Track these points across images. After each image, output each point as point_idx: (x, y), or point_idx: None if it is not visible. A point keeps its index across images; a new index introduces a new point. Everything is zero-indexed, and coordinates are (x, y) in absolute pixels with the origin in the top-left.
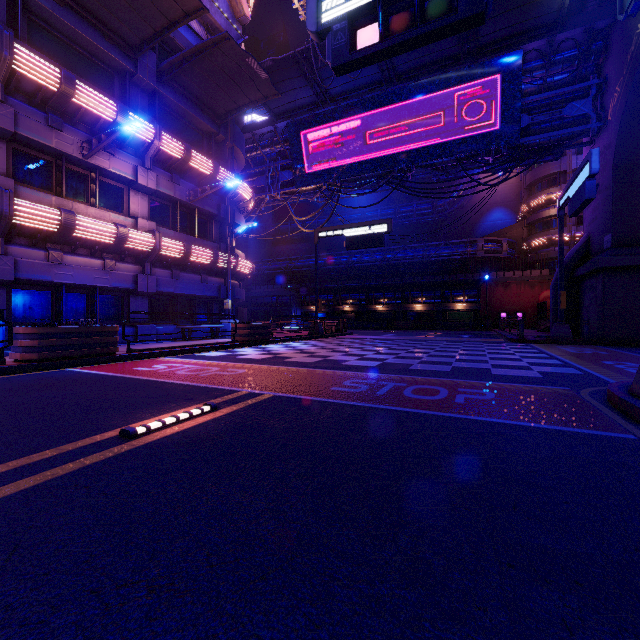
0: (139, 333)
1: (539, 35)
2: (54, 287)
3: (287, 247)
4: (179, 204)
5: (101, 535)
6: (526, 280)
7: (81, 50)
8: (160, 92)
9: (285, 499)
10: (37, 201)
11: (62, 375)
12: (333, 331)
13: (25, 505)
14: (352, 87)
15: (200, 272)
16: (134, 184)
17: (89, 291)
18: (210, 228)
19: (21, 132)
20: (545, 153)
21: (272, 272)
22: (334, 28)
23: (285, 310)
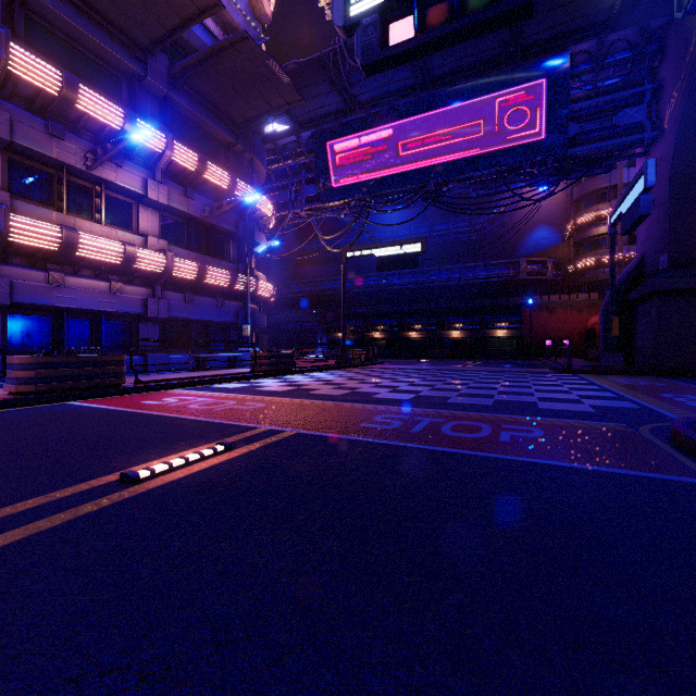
0: (149, 362)
1: (588, 35)
2: (55, 312)
3: (312, 268)
4: (193, 221)
5: (87, 605)
6: (573, 304)
7: (85, 51)
8: (172, 98)
9: (307, 558)
10: (36, 217)
11: (61, 409)
12: (362, 360)
13: (2, 566)
14: (383, 93)
15: (216, 295)
16: (143, 199)
17: (94, 316)
18: (227, 247)
19: (18, 141)
20: (595, 165)
21: (296, 296)
22: (364, 22)
23: (310, 337)
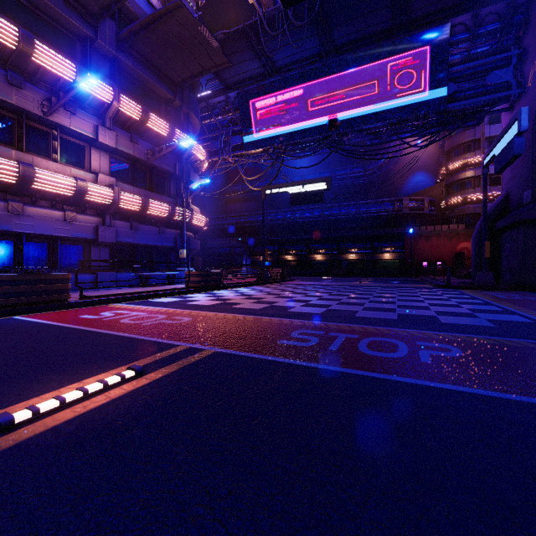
0: (99, 280)
1: (465, 9)
2: (15, 237)
3: (238, 205)
4: (138, 162)
5: None
6: (445, 233)
7: (43, 15)
8: (120, 59)
9: None
10: None
11: (0, 324)
12: (278, 278)
13: None
14: (295, 59)
15: (158, 224)
16: (95, 142)
17: (51, 241)
18: (167, 185)
19: None
20: (468, 118)
21: (225, 227)
22: None
23: (237, 259)
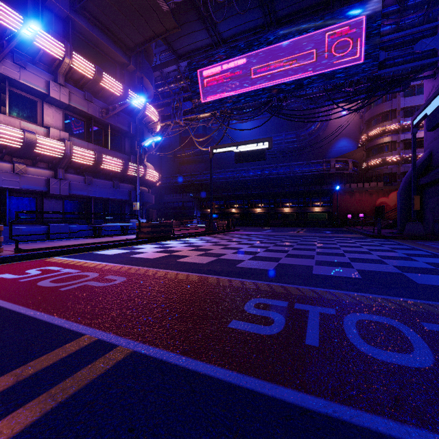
0: (51, 231)
1: None
2: None
3: (190, 166)
4: (93, 120)
5: None
6: (366, 190)
7: None
8: (74, 19)
9: None
10: None
11: None
12: (224, 228)
13: None
14: (240, 31)
15: (112, 179)
16: (47, 97)
17: None
18: (122, 143)
19: None
20: (396, 84)
21: (179, 184)
22: None
23: (189, 212)
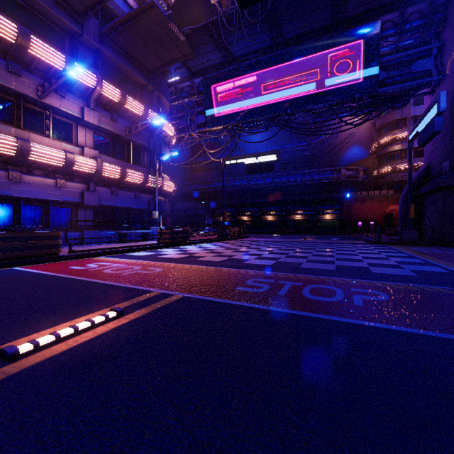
0: (85, 237)
1: (393, 9)
2: (14, 200)
3: (202, 174)
4: (118, 138)
5: None
6: (377, 198)
7: (37, 14)
8: (102, 50)
9: None
10: None
11: (3, 274)
12: (236, 235)
13: None
14: (250, 51)
15: (134, 190)
16: (81, 121)
17: (44, 204)
18: (142, 157)
19: None
20: (396, 100)
21: (191, 192)
22: None
23: (200, 220)
